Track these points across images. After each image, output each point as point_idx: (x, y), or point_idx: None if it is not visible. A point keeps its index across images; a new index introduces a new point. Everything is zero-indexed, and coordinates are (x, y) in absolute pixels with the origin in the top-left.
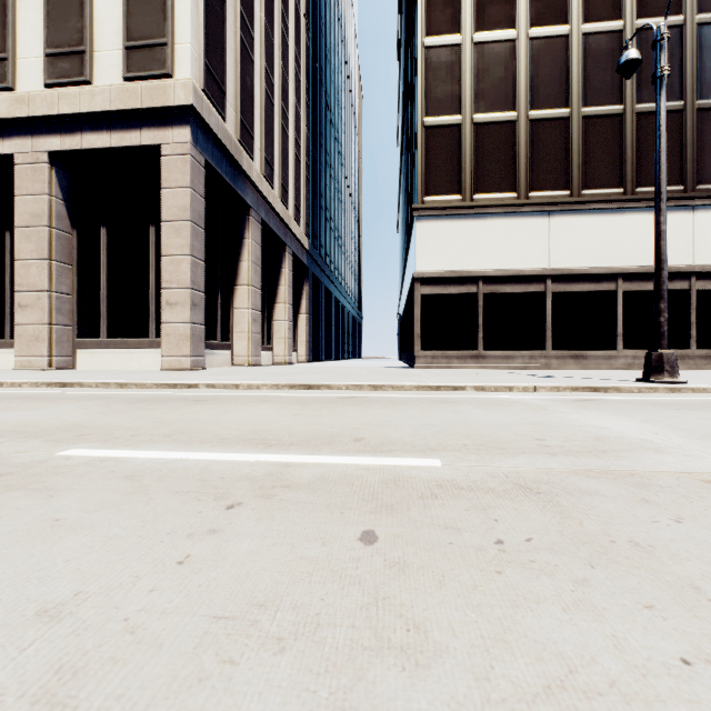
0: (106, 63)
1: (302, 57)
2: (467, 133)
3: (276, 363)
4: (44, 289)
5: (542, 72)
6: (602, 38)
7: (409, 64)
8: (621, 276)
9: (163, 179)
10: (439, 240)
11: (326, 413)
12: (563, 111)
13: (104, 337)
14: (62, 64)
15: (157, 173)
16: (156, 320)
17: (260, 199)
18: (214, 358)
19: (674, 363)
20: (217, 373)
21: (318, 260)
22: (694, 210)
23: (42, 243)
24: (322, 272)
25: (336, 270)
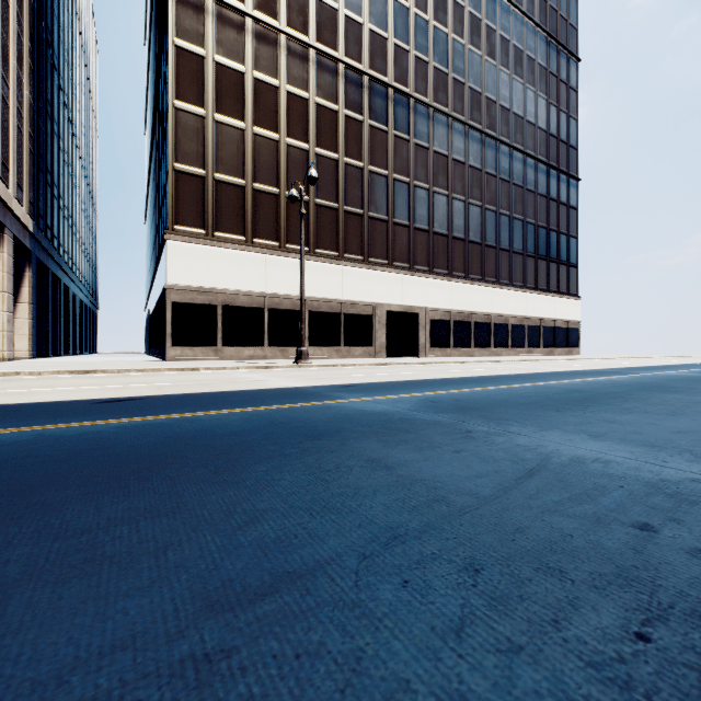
0: None
1: (25, 14)
2: (210, 185)
3: None
4: None
5: (262, 160)
6: (298, 151)
7: (160, 93)
8: (307, 301)
9: None
10: (187, 261)
11: (119, 379)
12: (275, 190)
13: None
14: None
15: None
16: None
17: None
18: None
19: (307, 354)
20: None
21: (44, 243)
22: (343, 268)
23: None
24: (49, 256)
25: (65, 254)
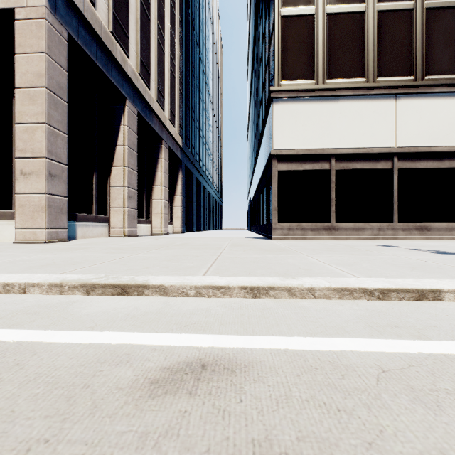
0: None
1: None
2: (320, 23)
3: (154, 234)
4: None
5: None
6: None
7: None
8: None
9: (17, 44)
10: (295, 120)
11: None
12: (408, 3)
13: None
14: None
15: None
16: None
17: (136, 94)
18: (89, 229)
19: None
20: (57, 248)
21: (190, 156)
22: None
23: None
24: (193, 166)
25: (203, 166)
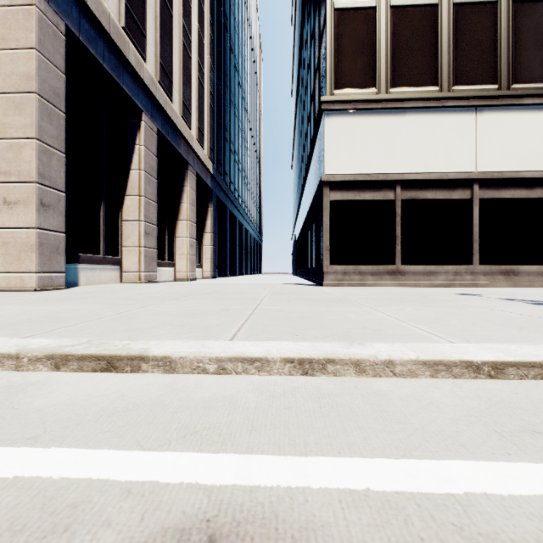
0: None
1: None
2: (382, 17)
3: (178, 279)
4: None
5: None
6: None
7: None
8: None
9: None
10: (351, 138)
11: None
12: None
13: None
14: None
15: None
16: None
17: (155, 107)
18: (95, 274)
19: None
20: (46, 298)
21: (222, 185)
22: None
23: None
24: (227, 197)
25: (239, 197)
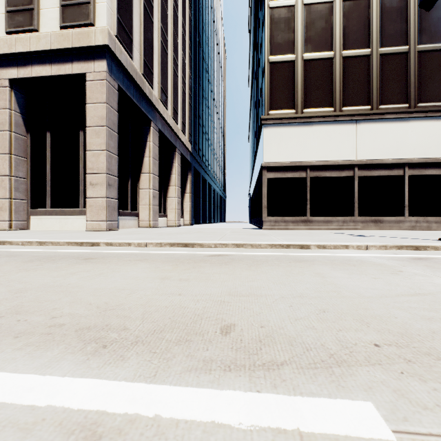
0: (48, 17)
1: (187, 25)
2: (299, 67)
3: (169, 225)
4: (6, 174)
5: (351, 24)
6: None
7: (257, 27)
8: (407, 165)
9: (88, 97)
10: (279, 140)
11: (193, 276)
12: (366, 51)
13: (49, 207)
14: (18, 18)
15: (84, 94)
16: (84, 196)
17: (158, 115)
18: (126, 222)
19: None
20: (122, 233)
21: (197, 158)
22: None
23: (5, 143)
24: (200, 167)
25: (209, 166)
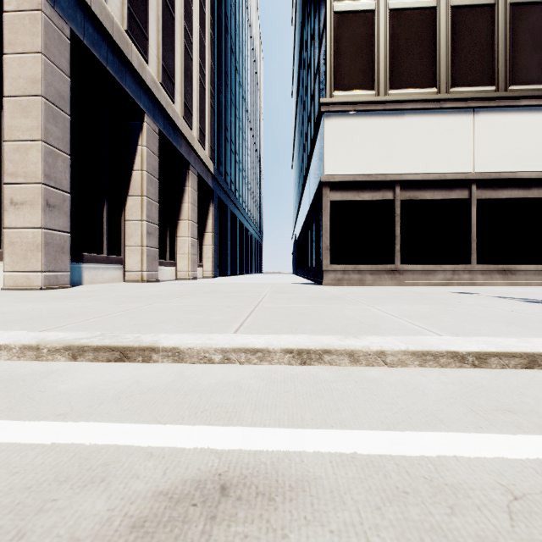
0: None
1: None
2: (381, 20)
3: (179, 278)
4: None
5: None
6: None
7: None
8: None
9: (6, 42)
10: (350, 139)
11: None
12: None
13: None
14: None
15: None
16: None
17: (157, 108)
18: (98, 273)
19: None
20: (53, 296)
21: (223, 185)
22: None
23: None
24: (228, 197)
25: (240, 197)
